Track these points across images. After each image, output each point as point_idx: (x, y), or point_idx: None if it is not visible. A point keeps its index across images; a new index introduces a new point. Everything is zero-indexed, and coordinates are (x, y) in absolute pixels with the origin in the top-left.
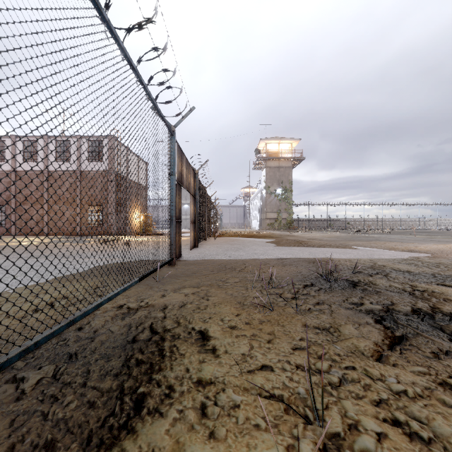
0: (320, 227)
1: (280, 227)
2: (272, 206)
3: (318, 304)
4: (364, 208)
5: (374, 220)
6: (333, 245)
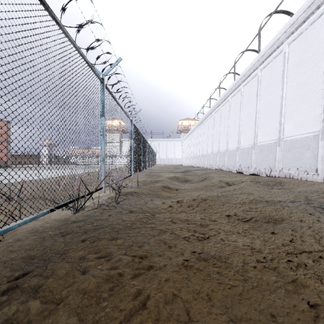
0: None
1: None
2: None
3: None
4: None
5: None
6: None
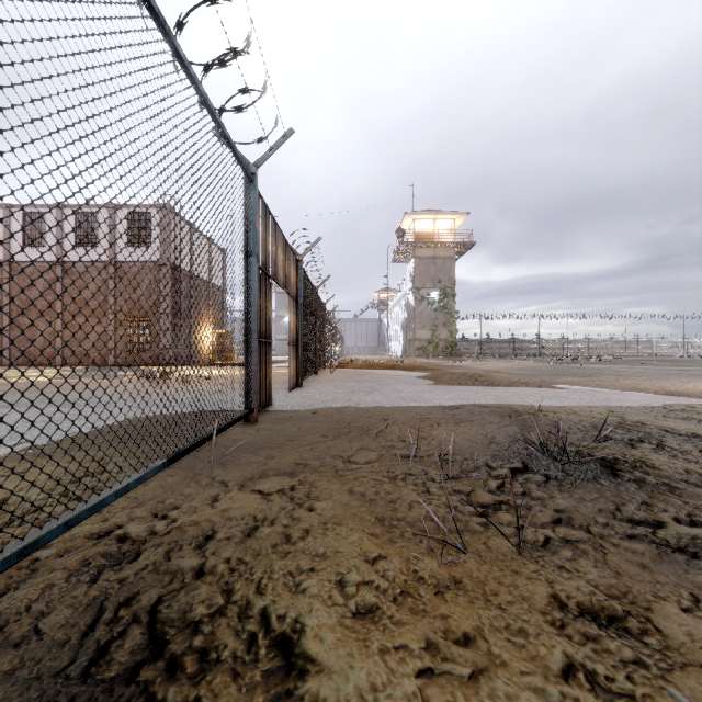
0: (499, 353)
1: (437, 352)
2: (424, 319)
3: (558, 523)
4: (567, 323)
5: (583, 342)
6: (532, 383)
